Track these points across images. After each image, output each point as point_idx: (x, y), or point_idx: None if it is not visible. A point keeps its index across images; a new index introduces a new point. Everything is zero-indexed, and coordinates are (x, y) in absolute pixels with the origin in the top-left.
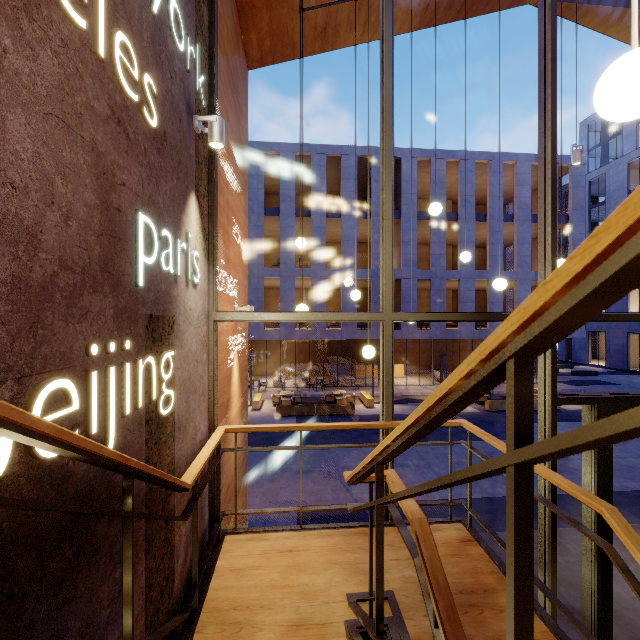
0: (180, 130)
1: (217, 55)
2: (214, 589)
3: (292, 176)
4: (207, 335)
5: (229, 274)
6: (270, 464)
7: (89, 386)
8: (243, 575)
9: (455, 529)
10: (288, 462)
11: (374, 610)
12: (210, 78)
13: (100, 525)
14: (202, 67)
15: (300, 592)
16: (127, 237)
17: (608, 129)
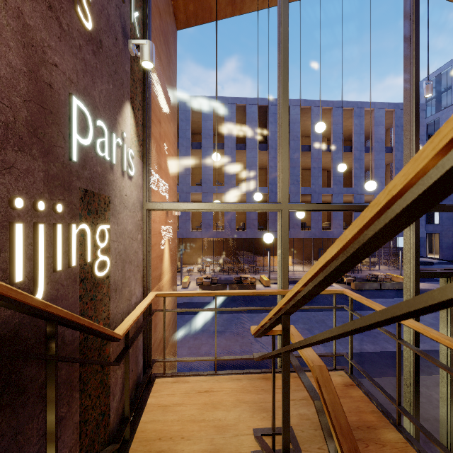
0: (116, 46)
1: (150, 1)
2: (144, 422)
3: (211, 120)
4: (141, 220)
5: (161, 178)
6: (194, 326)
7: (12, 236)
8: (168, 411)
9: (339, 376)
10: (207, 325)
11: (276, 442)
12: (144, 18)
13: (27, 368)
14: (137, 6)
15: (214, 426)
16: (60, 114)
17: (441, 85)
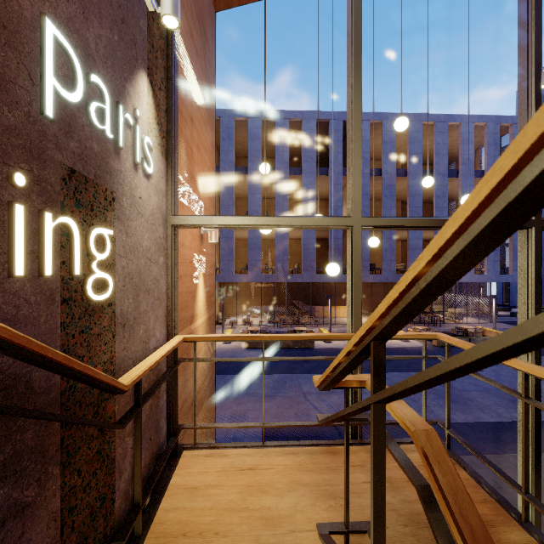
0: None
1: None
2: (164, 510)
3: (259, 139)
4: (165, 239)
5: (193, 192)
6: (238, 389)
7: None
8: (198, 495)
9: None
10: (254, 387)
11: (349, 543)
12: None
13: None
14: None
15: (261, 517)
16: (22, 37)
17: (543, 95)
